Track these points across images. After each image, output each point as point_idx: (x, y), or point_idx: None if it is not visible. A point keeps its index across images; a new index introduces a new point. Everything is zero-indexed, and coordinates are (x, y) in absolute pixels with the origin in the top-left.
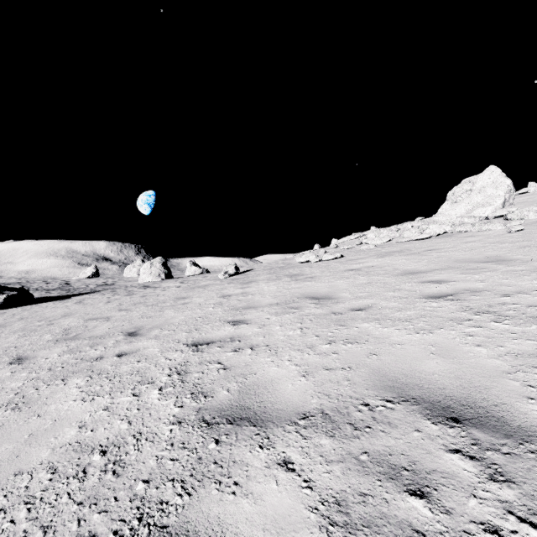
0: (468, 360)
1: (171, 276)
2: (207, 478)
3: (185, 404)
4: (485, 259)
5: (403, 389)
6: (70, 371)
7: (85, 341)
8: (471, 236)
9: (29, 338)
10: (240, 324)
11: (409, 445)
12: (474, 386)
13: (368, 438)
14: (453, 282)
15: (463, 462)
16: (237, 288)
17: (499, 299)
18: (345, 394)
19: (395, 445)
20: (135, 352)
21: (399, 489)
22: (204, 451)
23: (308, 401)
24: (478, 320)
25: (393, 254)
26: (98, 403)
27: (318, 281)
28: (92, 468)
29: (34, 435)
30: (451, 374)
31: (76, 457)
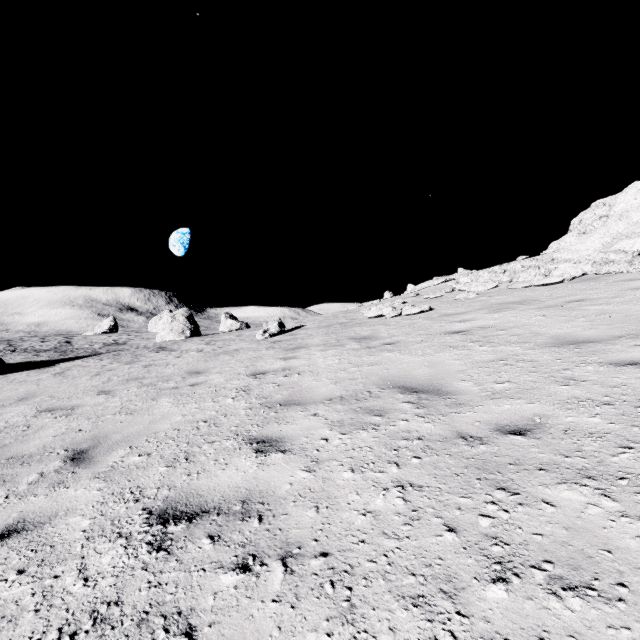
0: None
1: (199, 333)
2: None
3: None
4: None
5: None
6: None
7: None
8: (634, 279)
9: None
10: (270, 450)
11: None
12: None
13: None
14: None
15: None
16: (278, 358)
17: None
18: None
19: None
20: (40, 527)
21: None
22: None
23: None
24: None
25: (515, 307)
26: None
27: (405, 352)
28: None
29: None
30: None
31: None
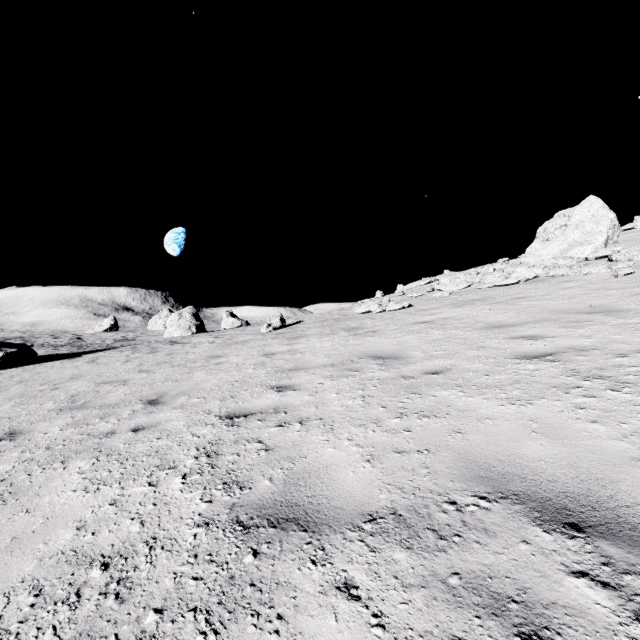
0: (583, 441)
1: (204, 329)
2: (241, 608)
3: (215, 497)
4: (589, 309)
5: (500, 481)
6: (73, 450)
7: (94, 410)
8: (568, 281)
9: (27, 406)
10: (286, 390)
11: (516, 563)
12: (595, 478)
13: (458, 552)
14: (551, 338)
15: (593, 591)
16: (283, 344)
17: (613, 361)
18: (423, 487)
19: (496, 564)
20: (155, 426)
21: (507, 632)
22: (237, 567)
23: (375, 496)
24: (589, 387)
25: (474, 303)
26: (104, 494)
27: (382, 336)
28: (89, 589)
29: (19, 538)
30: (563, 461)
31: (69, 572)
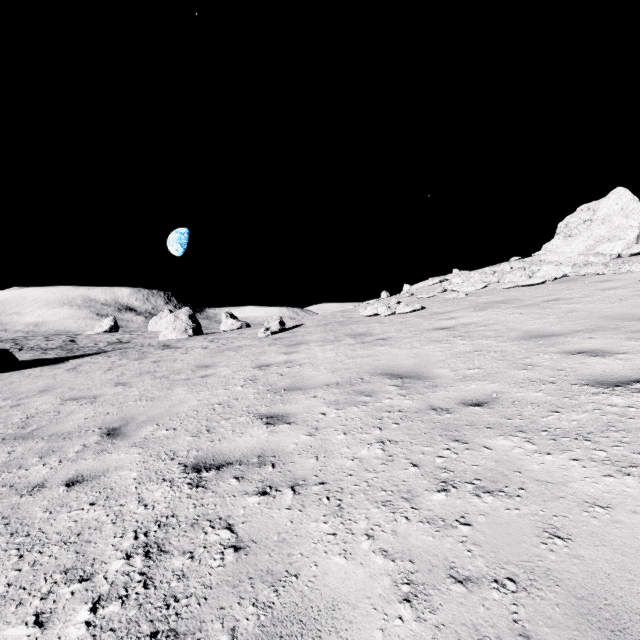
0: None
1: (201, 332)
2: None
3: None
4: None
5: None
6: None
7: (40, 442)
8: (606, 280)
9: None
10: (278, 423)
11: None
12: None
13: None
14: (624, 354)
15: None
16: (281, 353)
17: None
18: None
19: None
20: (97, 478)
21: None
22: None
23: None
24: None
25: (498, 306)
26: None
27: (395, 346)
28: None
29: None
30: None
31: None
